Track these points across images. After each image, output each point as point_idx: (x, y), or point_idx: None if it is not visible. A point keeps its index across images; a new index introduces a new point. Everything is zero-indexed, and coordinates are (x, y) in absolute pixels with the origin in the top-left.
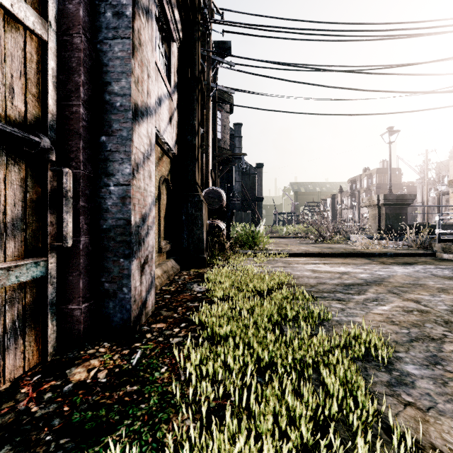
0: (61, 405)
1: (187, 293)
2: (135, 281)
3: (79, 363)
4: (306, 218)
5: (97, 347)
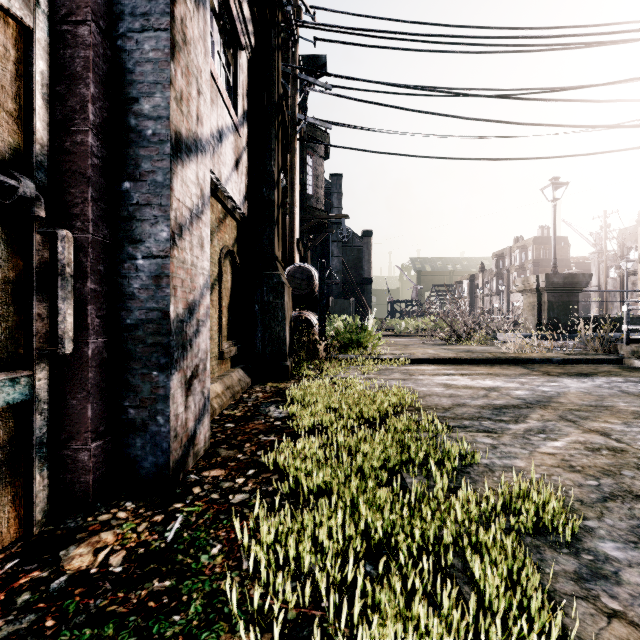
0: (42, 616)
1: (259, 420)
2: (176, 405)
3: (83, 538)
4: (433, 308)
5: (114, 509)
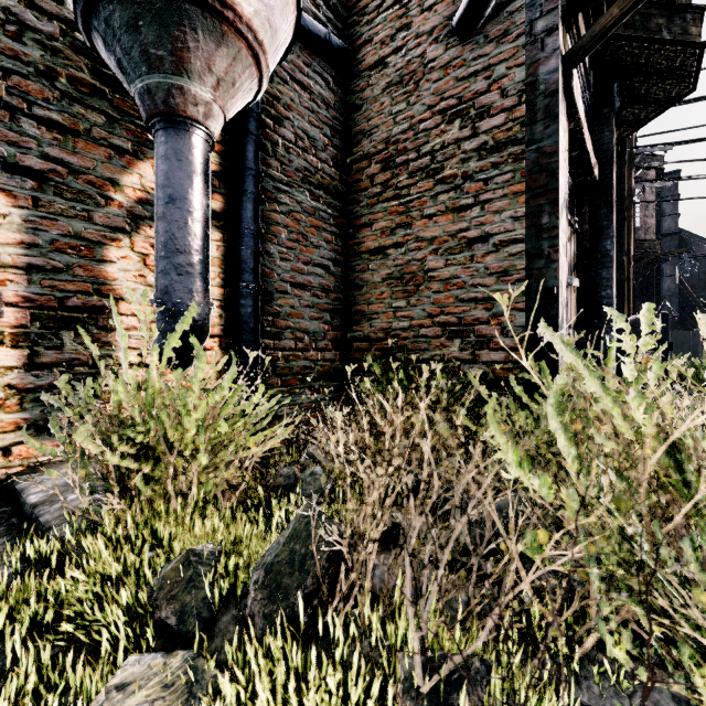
0: None
1: None
2: None
3: None
4: None
5: None
